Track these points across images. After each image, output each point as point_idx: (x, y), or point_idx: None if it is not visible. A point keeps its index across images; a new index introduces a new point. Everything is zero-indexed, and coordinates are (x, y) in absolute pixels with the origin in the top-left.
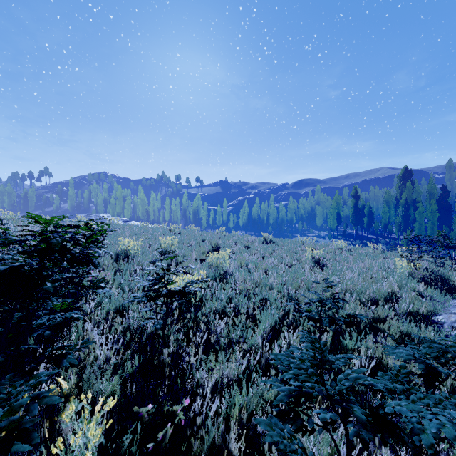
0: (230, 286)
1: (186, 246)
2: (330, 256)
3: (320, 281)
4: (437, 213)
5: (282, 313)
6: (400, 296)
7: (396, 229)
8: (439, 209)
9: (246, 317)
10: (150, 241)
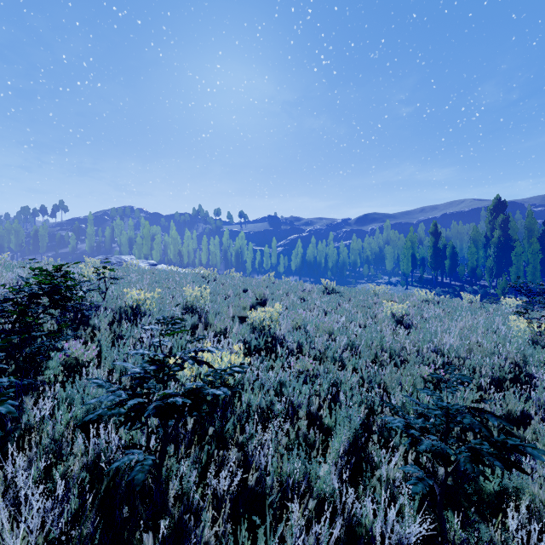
0: (281, 361)
1: (221, 299)
2: (415, 312)
3: (411, 352)
4: (539, 254)
5: (365, 413)
6: (527, 374)
7: (487, 274)
8: (541, 249)
9: (307, 421)
10: (174, 291)
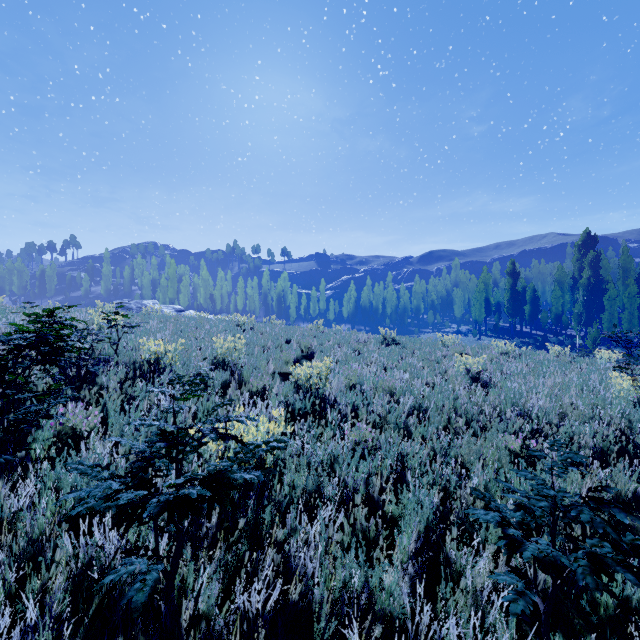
0: (332, 429)
1: (259, 352)
2: (493, 368)
3: (493, 417)
4: (637, 298)
5: (439, 497)
6: (634, 444)
7: (575, 321)
8: (638, 292)
9: (366, 507)
10: (202, 342)
